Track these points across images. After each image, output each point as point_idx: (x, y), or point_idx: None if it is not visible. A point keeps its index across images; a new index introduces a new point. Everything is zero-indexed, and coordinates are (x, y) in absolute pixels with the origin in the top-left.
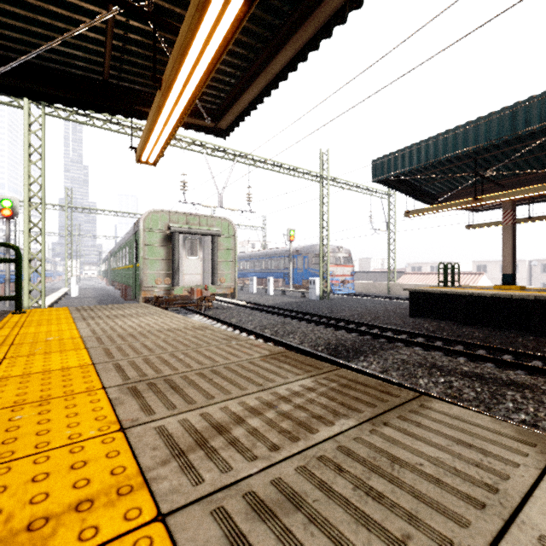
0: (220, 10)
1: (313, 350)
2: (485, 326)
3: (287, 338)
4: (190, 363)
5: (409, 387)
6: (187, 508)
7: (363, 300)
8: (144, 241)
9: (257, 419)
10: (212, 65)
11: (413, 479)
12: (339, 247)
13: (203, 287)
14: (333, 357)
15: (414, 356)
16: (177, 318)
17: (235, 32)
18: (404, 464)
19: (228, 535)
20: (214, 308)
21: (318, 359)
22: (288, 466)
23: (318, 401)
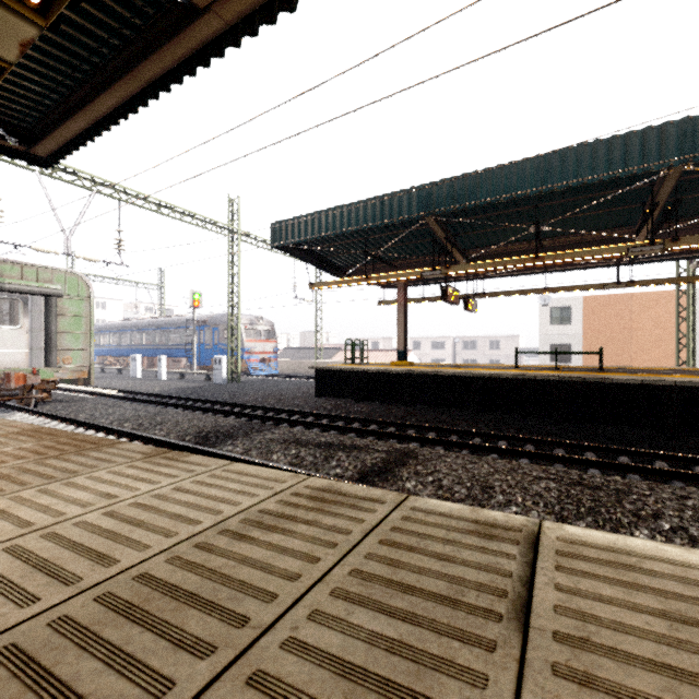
0: None
1: (179, 440)
2: (376, 401)
3: (152, 430)
4: None
5: (256, 462)
6: None
7: (282, 382)
8: None
9: None
10: None
11: (26, 476)
12: (259, 318)
13: (31, 371)
14: (199, 445)
15: (286, 434)
16: None
17: None
18: (32, 472)
19: None
20: (56, 401)
21: (179, 449)
22: None
23: (17, 454)
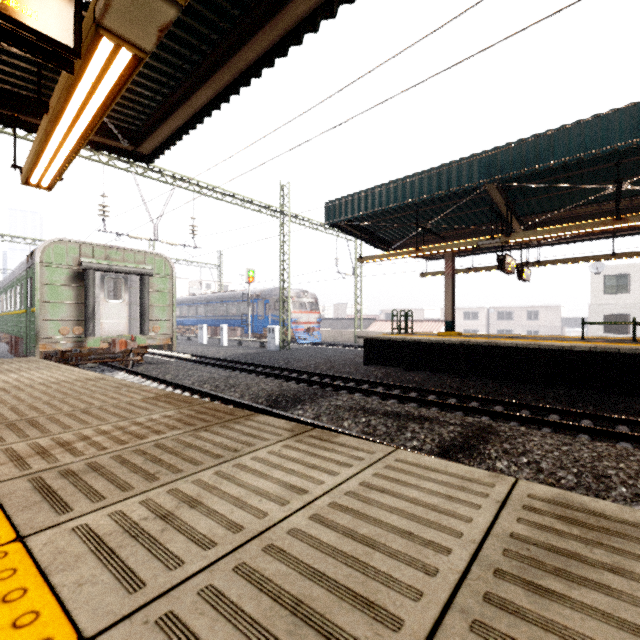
0: (108, 58)
1: (253, 402)
2: (426, 371)
3: (227, 392)
4: (63, 407)
5: (331, 429)
6: (11, 480)
7: (327, 350)
8: (43, 279)
9: (102, 437)
10: (107, 103)
11: (191, 452)
12: (304, 292)
13: (129, 338)
14: (271, 408)
15: (349, 401)
16: (72, 371)
17: (126, 81)
18: (194, 447)
19: (36, 486)
20: (146, 363)
21: (255, 411)
22: (107, 456)
23: (167, 423)
